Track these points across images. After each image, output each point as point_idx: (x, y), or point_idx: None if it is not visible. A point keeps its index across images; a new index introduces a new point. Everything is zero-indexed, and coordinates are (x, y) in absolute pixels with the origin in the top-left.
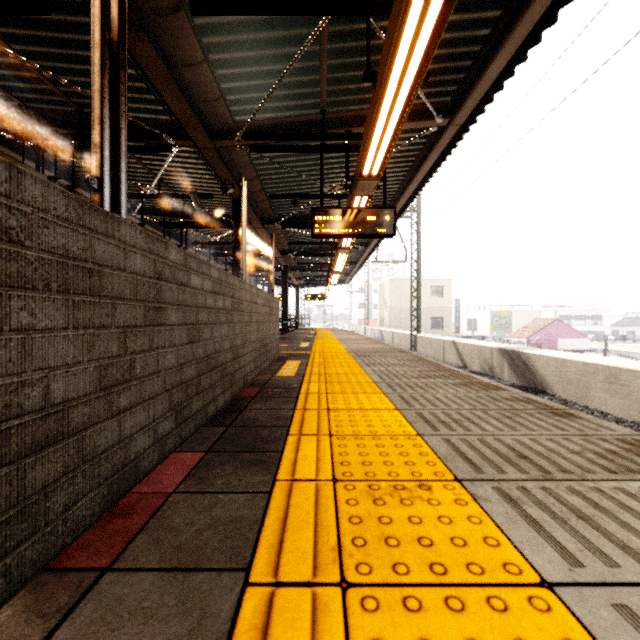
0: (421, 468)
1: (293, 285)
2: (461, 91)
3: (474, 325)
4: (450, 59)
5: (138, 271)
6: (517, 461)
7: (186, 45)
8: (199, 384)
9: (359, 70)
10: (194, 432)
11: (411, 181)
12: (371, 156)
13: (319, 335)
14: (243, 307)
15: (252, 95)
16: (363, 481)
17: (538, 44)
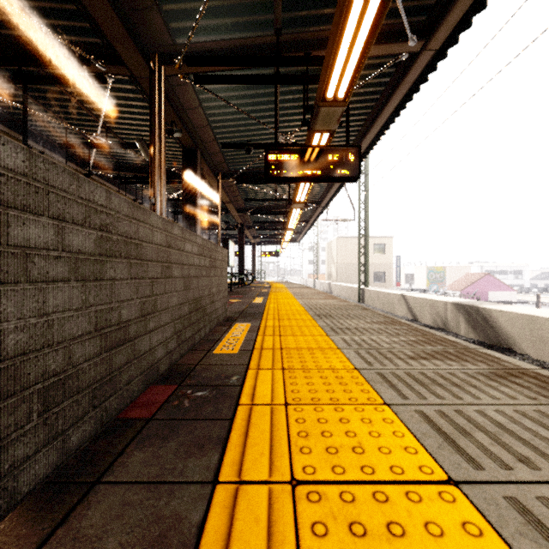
0: None
1: (250, 243)
2: (441, 4)
3: (411, 279)
4: None
5: None
6: None
7: None
8: None
9: None
10: None
11: (370, 129)
12: (340, 64)
13: (273, 289)
14: (145, 252)
15: (193, 4)
16: None
17: None
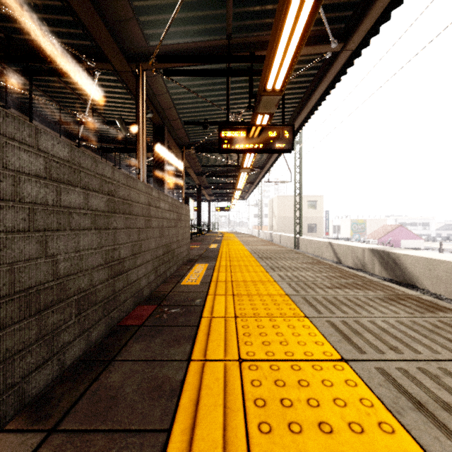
0: None
1: (206, 200)
2: (356, 15)
3: (338, 229)
4: None
5: None
6: None
7: None
8: None
9: None
10: None
11: (302, 110)
12: (276, 65)
13: (225, 237)
14: (134, 209)
15: (163, 16)
16: None
17: None
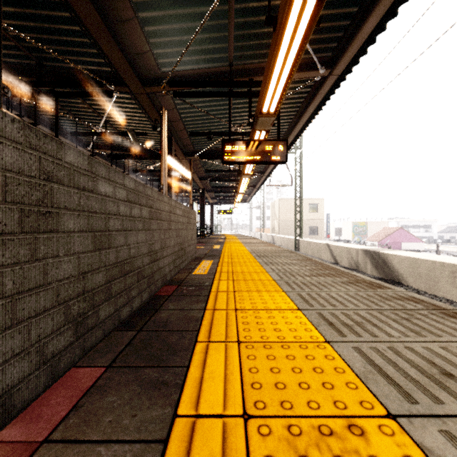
0: (343, 393)
1: (209, 203)
2: (340, 47)
3: (340, 232)
4: (332, 19)
5: (8, 166)
6: (445, 381)
7: (119, 2)
8: (110, 290)
9: (260, 28)
10: (103, 338)
11: (298, 122)
12: (270, 95)
13: (228, 239)
14: (162, 216)
15: (174, 49)
16: (280, 418)
17: (408, 1)
